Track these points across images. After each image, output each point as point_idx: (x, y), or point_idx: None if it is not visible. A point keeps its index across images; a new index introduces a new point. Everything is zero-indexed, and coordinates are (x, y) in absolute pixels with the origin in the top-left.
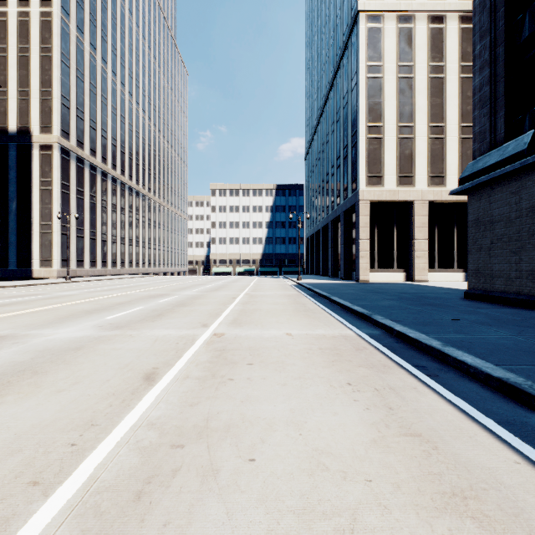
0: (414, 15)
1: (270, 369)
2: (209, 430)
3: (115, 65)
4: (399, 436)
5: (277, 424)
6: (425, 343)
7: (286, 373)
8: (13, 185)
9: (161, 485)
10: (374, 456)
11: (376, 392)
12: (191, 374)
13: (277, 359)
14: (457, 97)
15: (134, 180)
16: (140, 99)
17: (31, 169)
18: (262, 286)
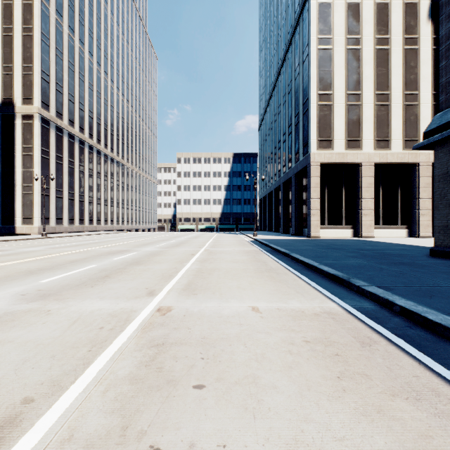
0: None
1: (234, 404)
2: None
3: (92, 47)
4: None
5: None
6: None
7: (265, 421)
8: None
9: None
10: None
11: None
12: (82, 427)
13: (245, 372)
14: (401, 67)
15: (109, 148)
16: (114, 77)
17: (14, 136)
18: (220, 241)
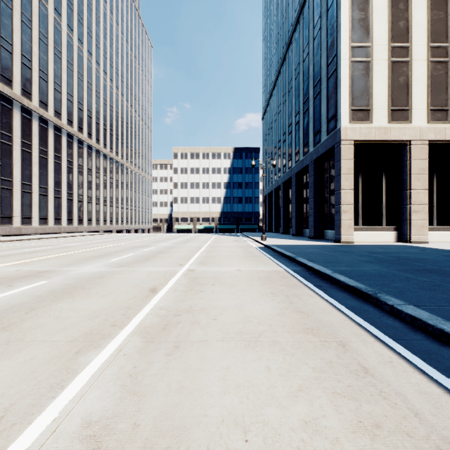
0: None
1: None
2: None
3: (71, 20)
4: None
5: None
6: None
7: None
8: None
9: None
10: None
11: None
12: None
13: None
14: None
15: (93, 138)
16: (100, 59)
17: None
18: (217, 250)
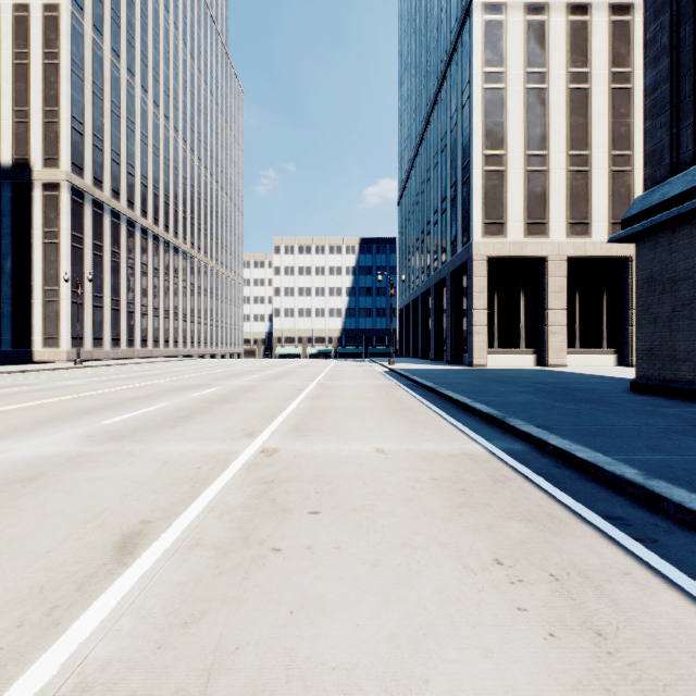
0: (547, 3)
1: (349, 523)
2: None
3: (146, 79)
4: None
5: (364, 688)
6: (611, 472)
7: (378, 534)
8: (7, 238)
9: None
10: None
11: (556, 584)
12: (206, 537)
13: (363, 502)
14: (607, 115)
15: (171, 231)
16: (179, 124)
17: (31, 215)
18: (340, 373)
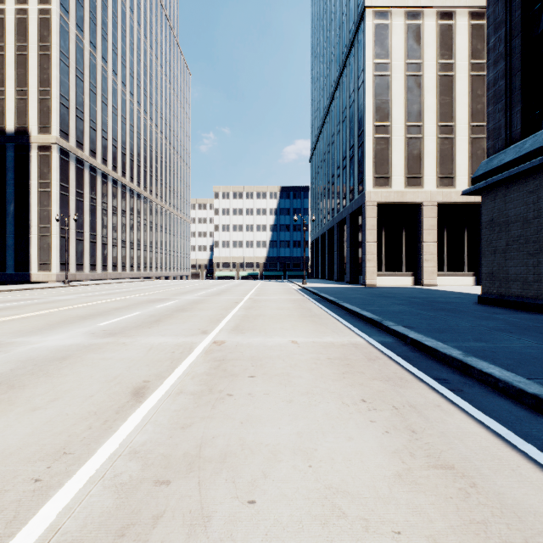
0: (422, 11)
1: (274, 382)
2: (201, 460)
3: (116, 64)
4: (428, 469)
5: (283, 452)
6: (444, 353)
7: (292, 387)
8: (11, 187)
9: (137, 539)
10: (401, 496)
11: (395, 411)
12: (186, 389)
13: (282, 371)
14: (467, 95)
15: (135, 182)
16: (141, 99)
17: (29, 170)
18: (265, 290)
